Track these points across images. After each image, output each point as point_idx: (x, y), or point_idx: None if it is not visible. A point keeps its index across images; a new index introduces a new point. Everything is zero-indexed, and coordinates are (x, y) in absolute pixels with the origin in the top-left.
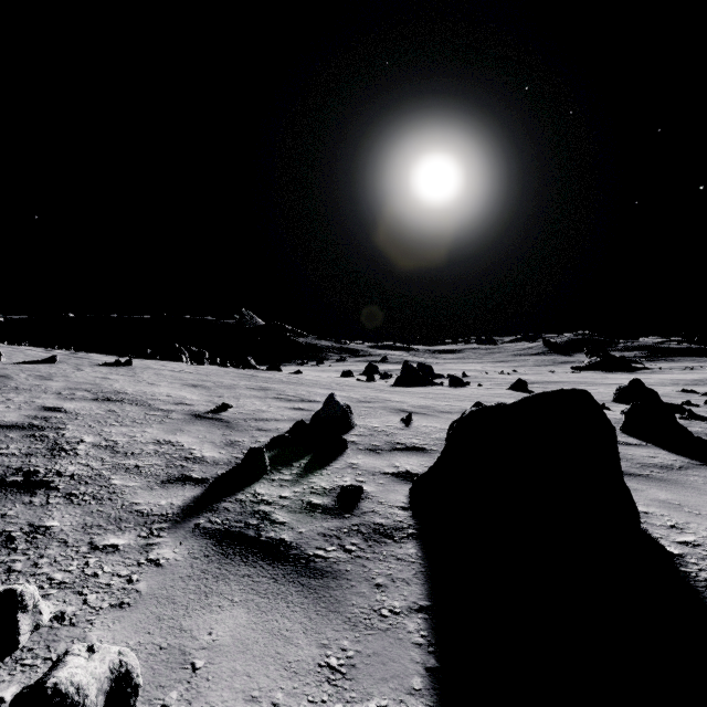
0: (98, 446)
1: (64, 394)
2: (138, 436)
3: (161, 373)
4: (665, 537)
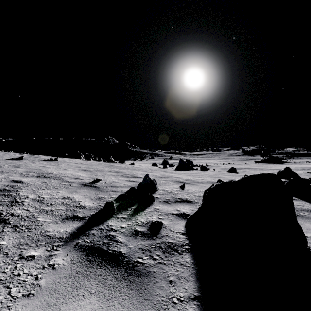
0: (34, 200)
1: (24, 174)
2: (55, 195)
3: (70, 164)
4: None
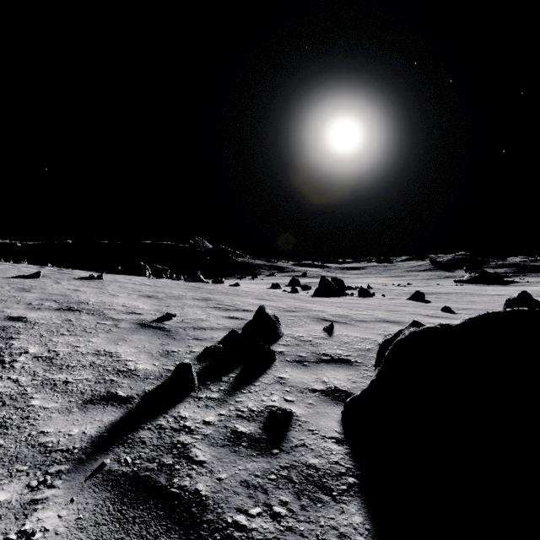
0: (38, 358)
1: (33, 305)
2: (81, 346)
3: (124, 286)
4: None
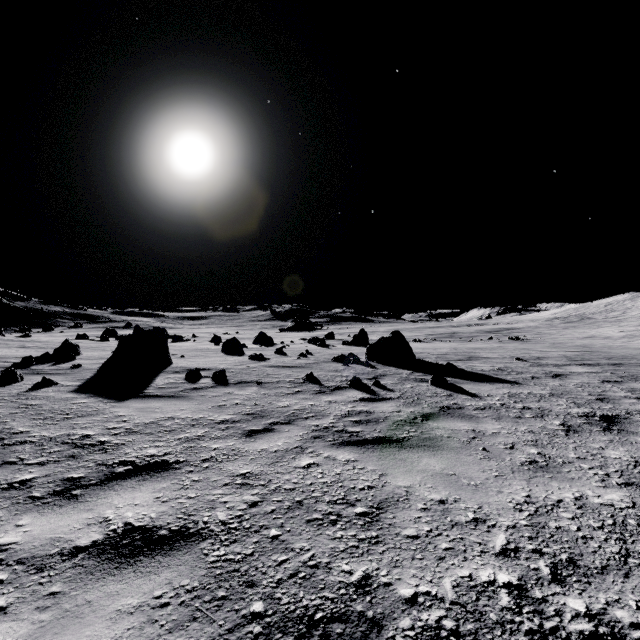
0: None
1: None
2: None
3: None
4: (176, 364)
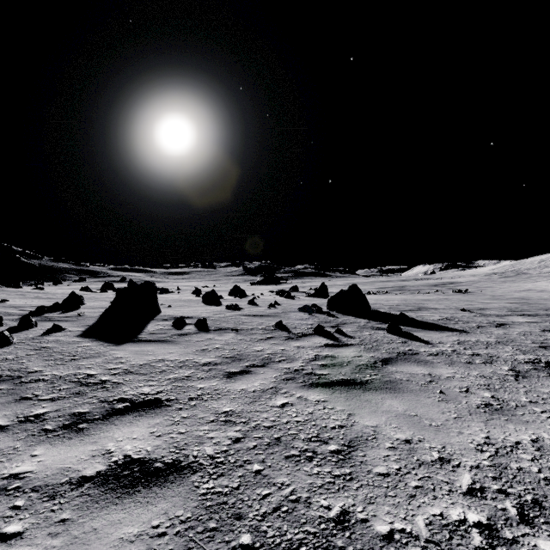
0: None
1: None
2: None
3: None
4: (164, 313)
